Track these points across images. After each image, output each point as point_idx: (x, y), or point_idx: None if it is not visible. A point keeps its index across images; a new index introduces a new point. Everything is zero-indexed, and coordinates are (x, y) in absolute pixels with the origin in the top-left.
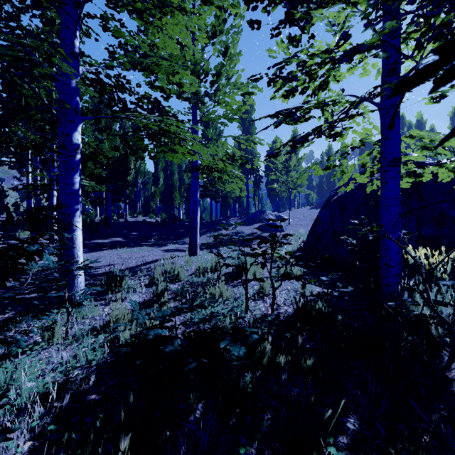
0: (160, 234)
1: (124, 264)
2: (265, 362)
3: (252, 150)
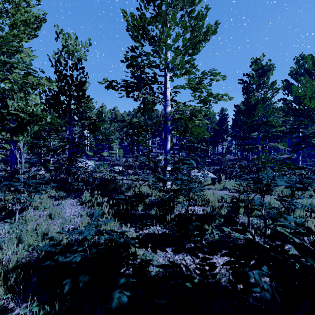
0: None
1: None
2: None
3: None
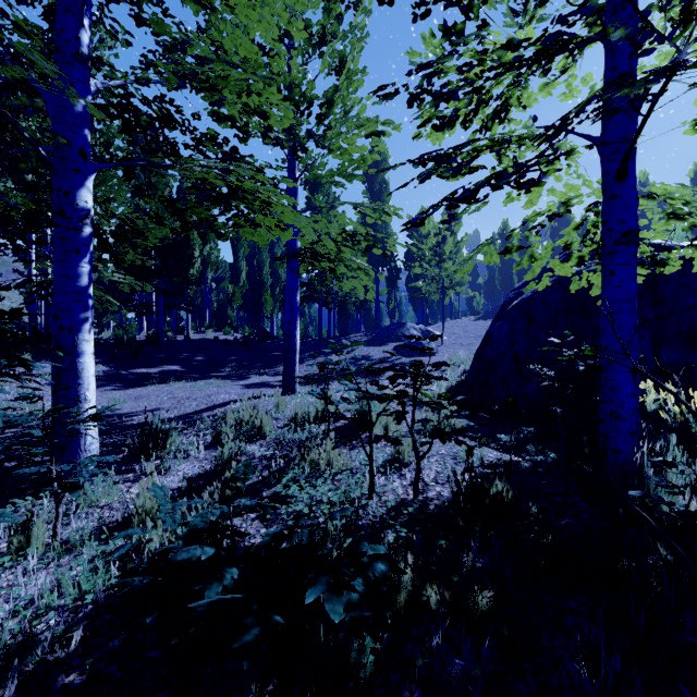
0: (240, 360)
1: (177, 409)
2: (401, 601)
3: (385, 228)
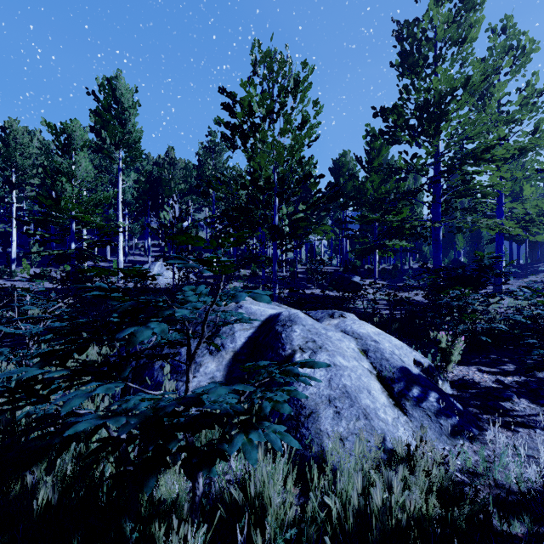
0: None
1: None
2: None
3: None
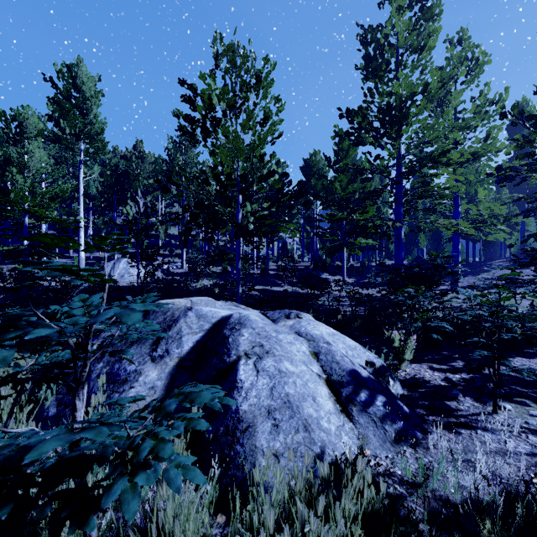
0: None
1: None
2: None
3: None
